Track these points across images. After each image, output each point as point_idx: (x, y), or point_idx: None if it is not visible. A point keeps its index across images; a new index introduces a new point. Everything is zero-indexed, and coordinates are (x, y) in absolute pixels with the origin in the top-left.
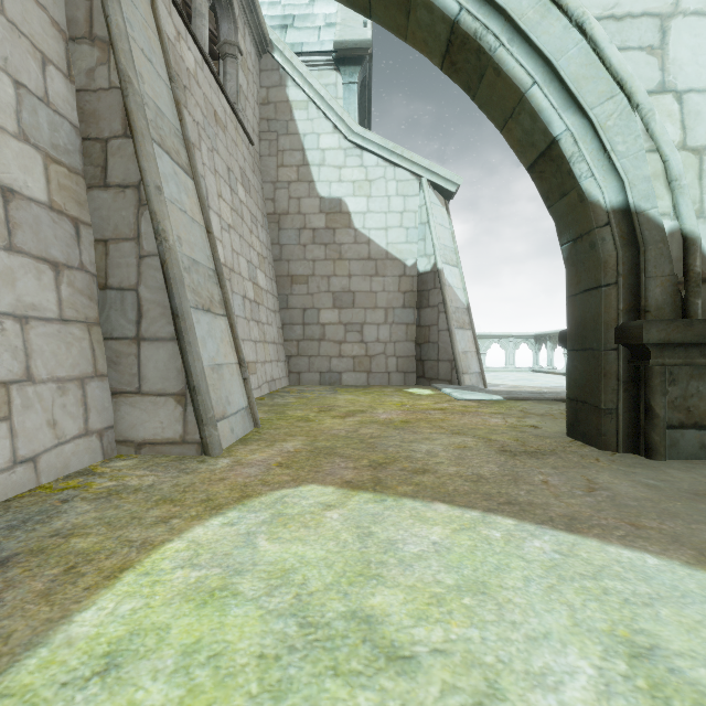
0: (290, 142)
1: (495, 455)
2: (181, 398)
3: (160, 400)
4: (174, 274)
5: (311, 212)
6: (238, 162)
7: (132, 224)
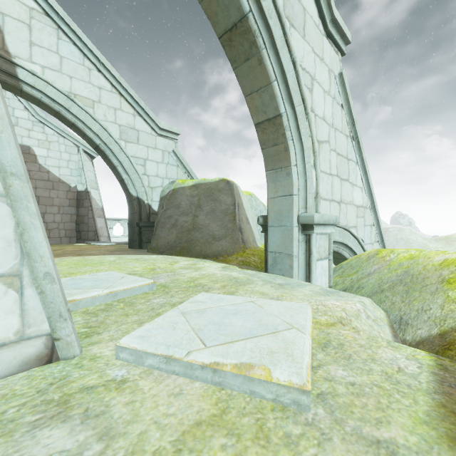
0: None
1: (109, 251)
2: None
3: None
4: None
5: None
6: None
7: None
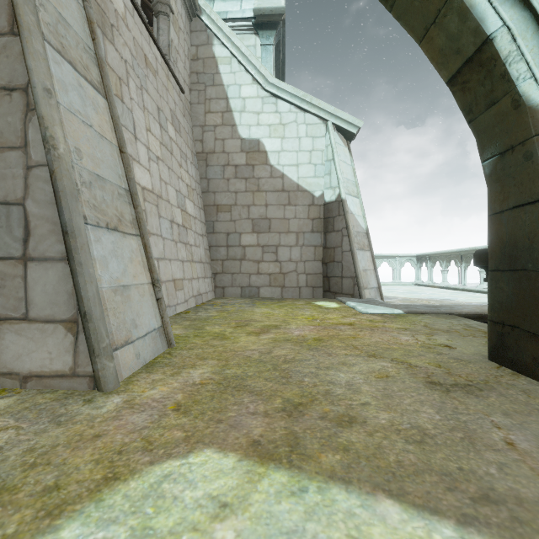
0: (216, 92)
1: (426, 390)
2: (72, 325)
3: (48, 328)
4: (64, 185)
5: (234, 151)
6: (169, 105)
7: (19, 131)
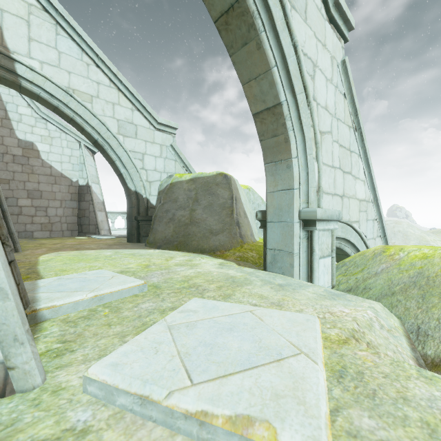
0: None
1: (107, 245)
2: None
3: None
4: (3, 199)
5: (12, 145)
6: None
7: None
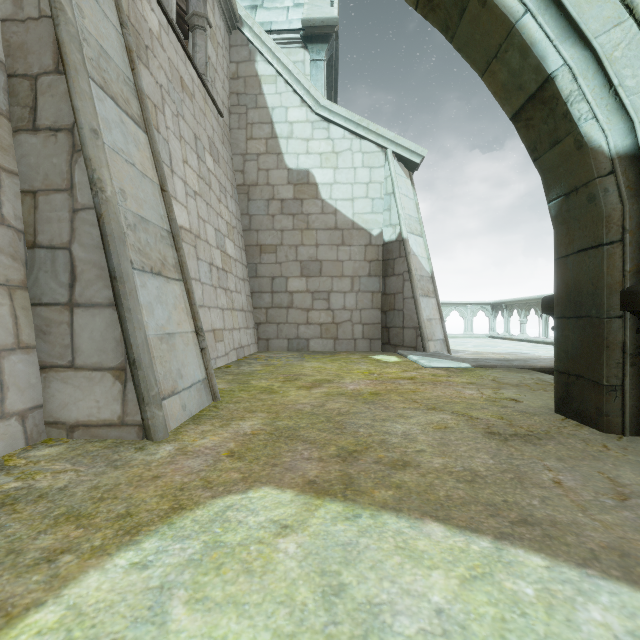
0: (259, 116)
1: (483, 439)
2: (120, 373)
3: (96, 376)
4: (112, 229)
5: (279, 183)
6: (207, 132)
7: (65, 173)
